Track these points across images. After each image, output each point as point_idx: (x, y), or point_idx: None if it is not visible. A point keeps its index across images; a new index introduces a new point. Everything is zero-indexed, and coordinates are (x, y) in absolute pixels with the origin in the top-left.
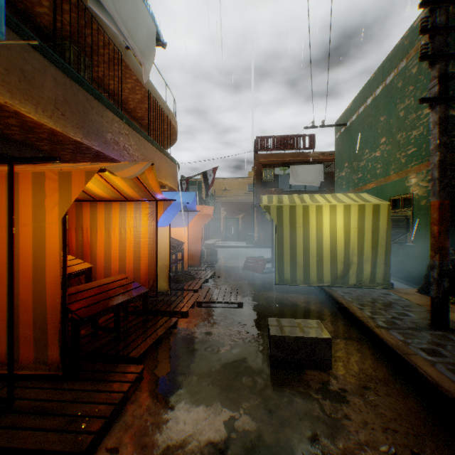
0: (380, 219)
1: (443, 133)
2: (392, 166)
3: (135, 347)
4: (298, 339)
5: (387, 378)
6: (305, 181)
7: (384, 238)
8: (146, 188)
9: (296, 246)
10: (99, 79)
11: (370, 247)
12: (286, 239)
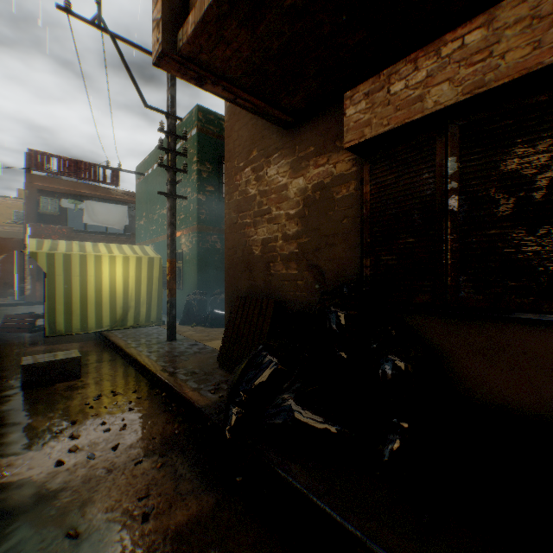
0: (155, 269)
1: (173, 216)
2: None
3: None
4: (51, 363)
5: (121, 372)
6: (106, 222)
7: (158, 285)
8: None
9: (72, 295)
10: None
11: (147, 292)
12: (61, 288)
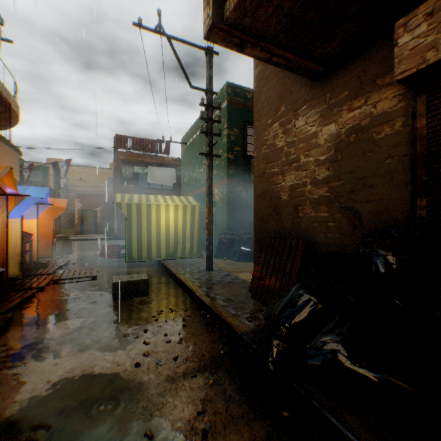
0: (196, 214)
1: (211, 172)
2: None
3: (0, 309)
4: (129, 282)
5: (175, 293)
6: (161, 181)
7: (198, 226)
8: None
9: (141, 233)
10: None
11: (190, 232)
12: (134, 228)
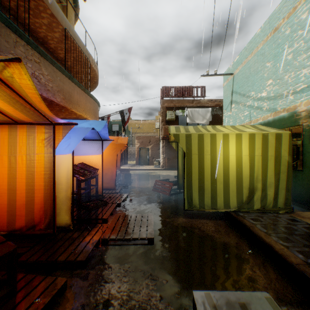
0: (282, 147)
1: None
2: (279, 102)
3: None
4: None
5: None
6: (198, 120)
7: (286, 165)
8: (32, 106)
9: (204, 173)
10: (13, 10)
11: (273, 173)
12: (195, 166)
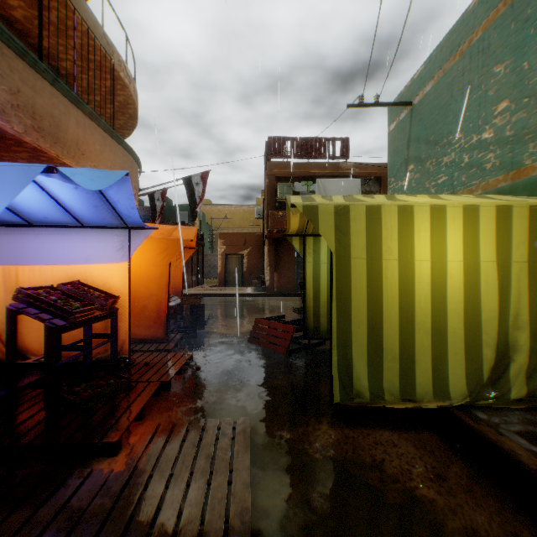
0: None
1: None
2: (529, 147)
3: None
4: None
5: None
6: None
7: None
8: None
9: (381, 307)
10: None
11: None
12: (359, 289)
